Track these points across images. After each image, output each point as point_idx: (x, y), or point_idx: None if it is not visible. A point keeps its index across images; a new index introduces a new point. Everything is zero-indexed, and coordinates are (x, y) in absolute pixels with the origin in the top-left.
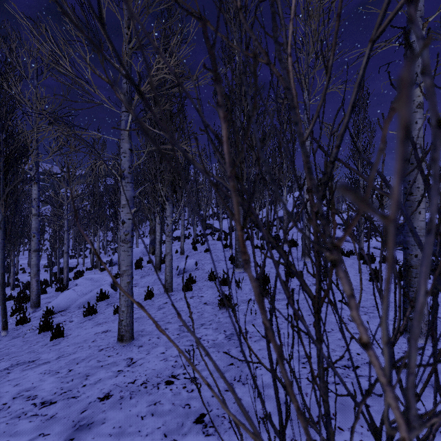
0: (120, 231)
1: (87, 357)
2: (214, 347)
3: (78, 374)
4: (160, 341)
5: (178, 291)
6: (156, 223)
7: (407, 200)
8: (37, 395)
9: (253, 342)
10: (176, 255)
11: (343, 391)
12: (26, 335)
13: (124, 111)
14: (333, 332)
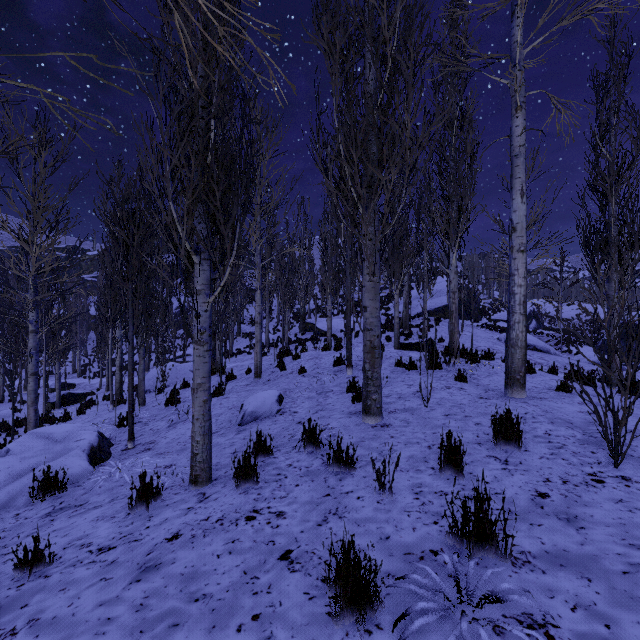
0: None
1: None
2: None
3: None
4: None
5: (225, 481)
6: None
7: None
8: None
9: None
10: (247, 377)
11: None
12: None
13: None
14: None
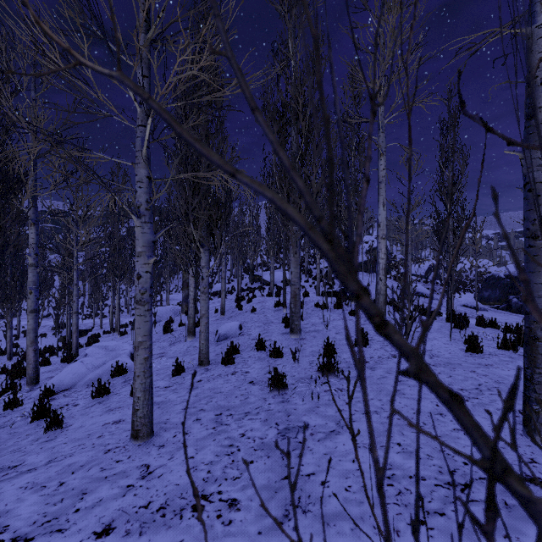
0: (135, 289)
1: (88, 462)
2: (262, 449)
3: (72, 490)
4: (189, 438)
5: (217, 364)
6: (189, 275)
7: (531, 247)
8: (8, 526)
9: (317, 441)
10: (216, 315)
11: (452, 528)
12: (15, 425)
13: (140, 126)
14: (425, 427)
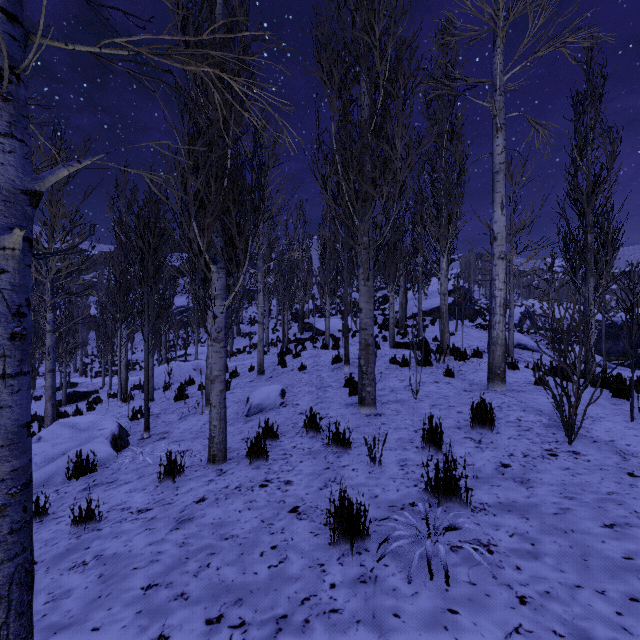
0: None
1: None
2: None
3: None
4: None
5: (239, 460)
6: (207, 317)
7: None
8: None
9: None
10: (250, 375)
11: None
12: None
13: None
14: None
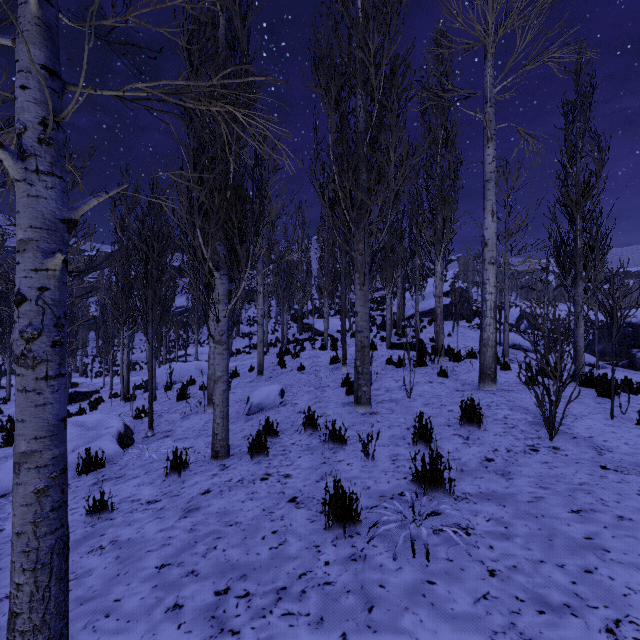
0: (16, 328)
1: None
2: None
3: None
4: None
5: (240, 456)
6: (209, 319)
7: None
8: None
9: None
10: (250, 375)
11: None
12: None
13: None
14: None
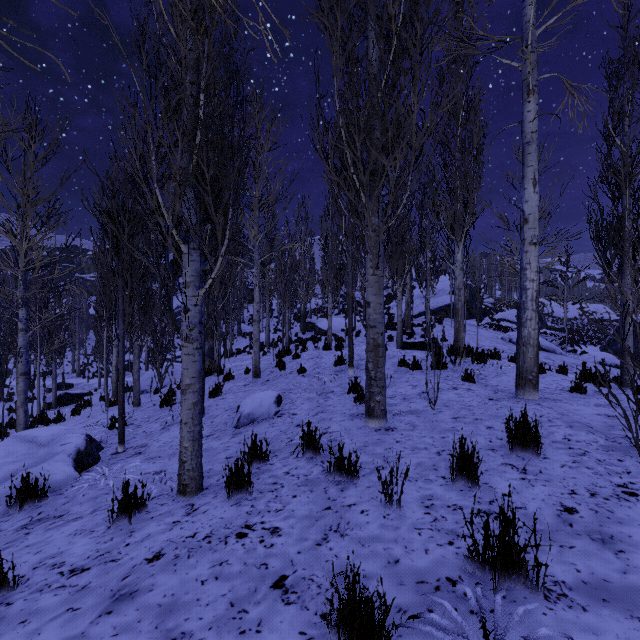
0: None
1: None
2: None
3: None
4: None
5: (216, 490)
6: None
7: None
8: None
9: None
10: (246, 377)
11: None
12: None
13: None
14: None
